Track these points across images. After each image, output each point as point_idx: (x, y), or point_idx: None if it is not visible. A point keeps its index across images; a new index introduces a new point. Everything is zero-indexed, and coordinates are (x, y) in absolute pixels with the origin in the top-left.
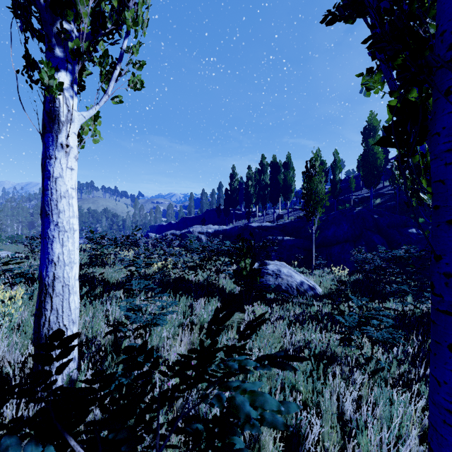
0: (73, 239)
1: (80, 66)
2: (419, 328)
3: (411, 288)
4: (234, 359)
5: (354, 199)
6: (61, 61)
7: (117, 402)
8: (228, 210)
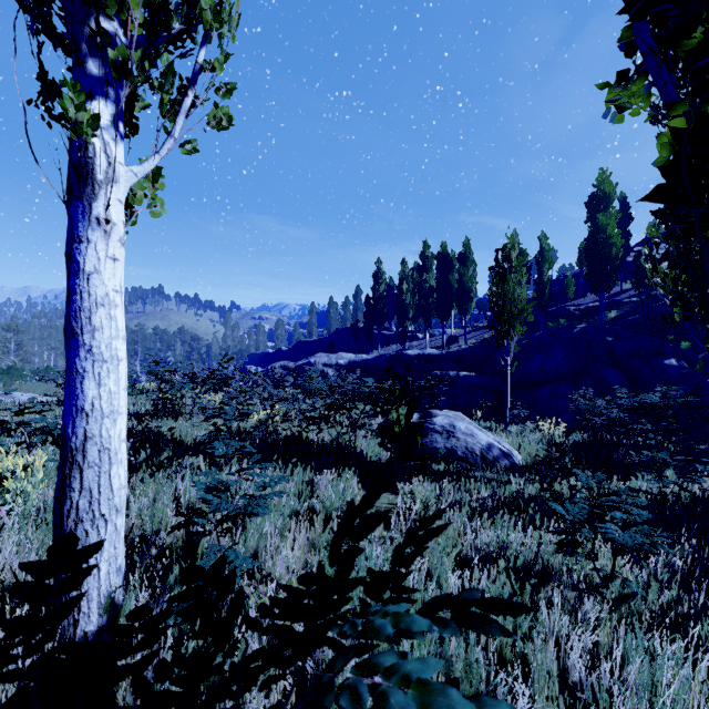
0: (116, 374)
1: (129, 90)
2: (689, 524)
3: (671, 456)
4: (384, 612)
5: (574, 311)
6: (96, 82)
7: (168, 673)
8: (370, 330)
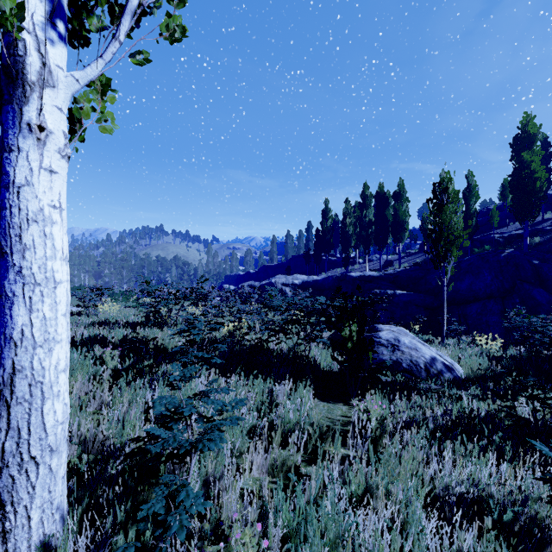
0: (53, 299)
1: None
2: None
3: None
4: None
5: (498, 238)
6: None
7: None
8: (319, 256)
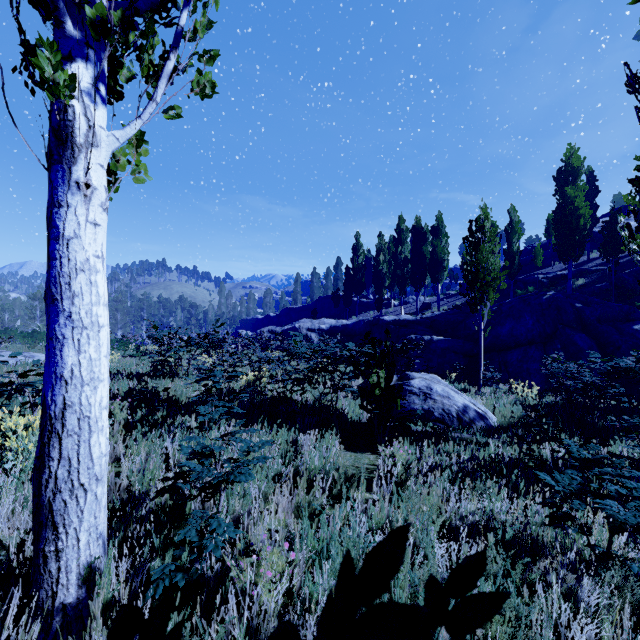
0: (97, 341)
1: (109, 52)
2: None
3: None
4: None
5: (542, 279)
6: (76, 44)
7: None
8: (350, 298)
